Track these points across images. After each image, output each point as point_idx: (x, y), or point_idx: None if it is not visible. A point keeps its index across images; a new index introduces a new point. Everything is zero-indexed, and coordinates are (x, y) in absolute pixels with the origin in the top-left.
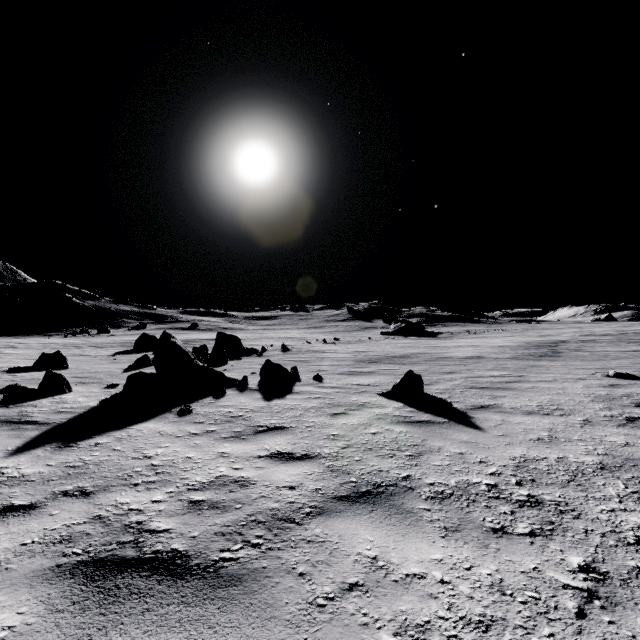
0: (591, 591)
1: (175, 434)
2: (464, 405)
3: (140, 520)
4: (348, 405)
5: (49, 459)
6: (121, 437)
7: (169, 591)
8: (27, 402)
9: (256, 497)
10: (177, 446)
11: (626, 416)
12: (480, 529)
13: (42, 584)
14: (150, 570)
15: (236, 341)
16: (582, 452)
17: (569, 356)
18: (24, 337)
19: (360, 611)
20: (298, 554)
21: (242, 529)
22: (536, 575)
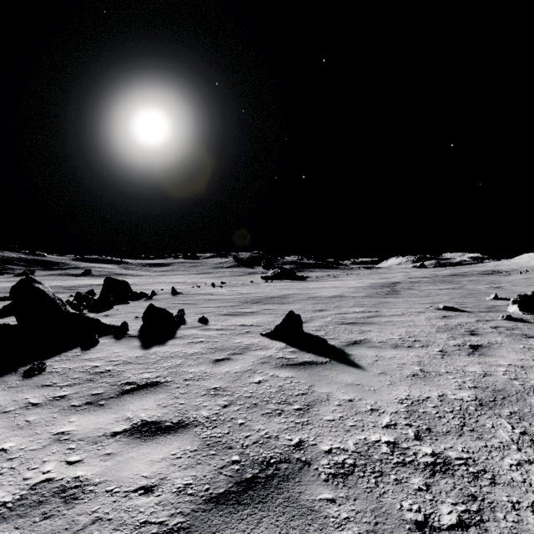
0: None
1: (3, 408)
2: (340, 342)
3: None
4: (232, 348)
5: None
6: None
7: None
8: None
9: (85, 523)
10: None
11: (469, 344)
12: (402, 528)
13: None
14: None
15: (125, 286)
16: (456, 386)
17: (406, 294)
18: None
19: None
20: None
21: None
22: None
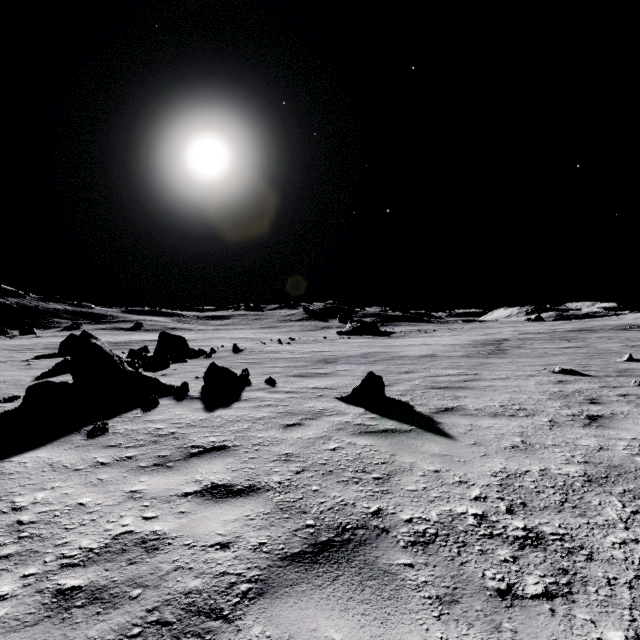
0: None
1: (74, 466)
2: (428, 408)
3: None
4: (304, 413)
5: None
6: None
7: None
8: None
9: (168, 570)
10: (70, 485)
11: (586, 414)
12: (483, 594)
13: None
14: None
15: (181, 342)
16: (562, 461)
17: (514, 353)
18: None
19: None
20: None
21: None
22: None
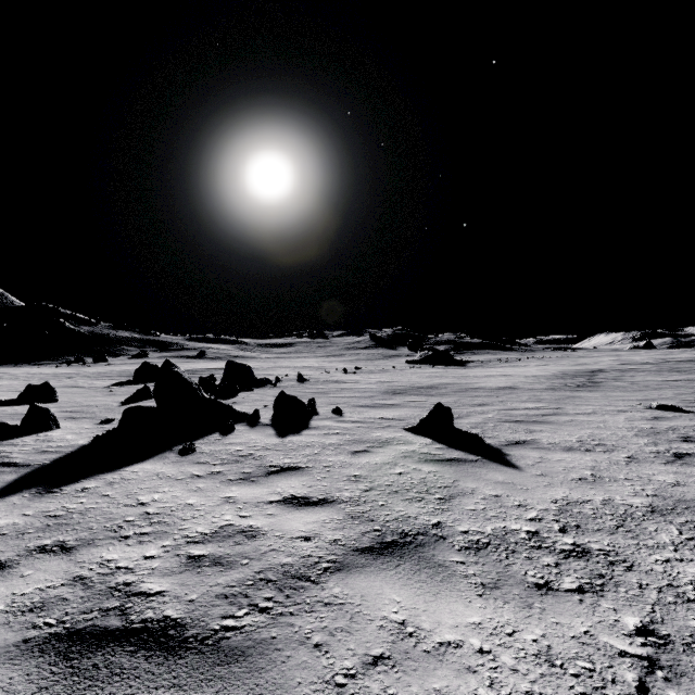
0: (652, 659)
1: (175, 476)
2: (498, 441)
3: (129, 581)
4: (371, 441)
5: (26, 508)
6: (113, 480)
7: (158, 671)
8: (7, 440)
9: (266, 550)
10: (177, 490)
11: (674, 452)
12: (522, 585)
13: (3, 665)
14: (137, 644)
15: (247, 371)
16: (629, 493)
17: (608, 386)
18: (11, 366)
19: (386, 691)
20: (313, 620)
21: (249, 590)
22: (588, 640)
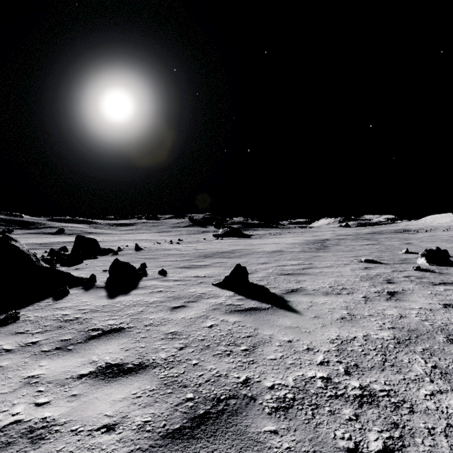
0: None
1: None
2: (280, 290)
3: None
4: (187, 297)
5: None
6: None
7: None
8: None
9: None
10: None
11: (387, 291)
12: None
13: None
14: None
15: (94, 243)
16: (377, 327)
17: (334, 249)
18: None
19: None
20: None
21: None
22: None
